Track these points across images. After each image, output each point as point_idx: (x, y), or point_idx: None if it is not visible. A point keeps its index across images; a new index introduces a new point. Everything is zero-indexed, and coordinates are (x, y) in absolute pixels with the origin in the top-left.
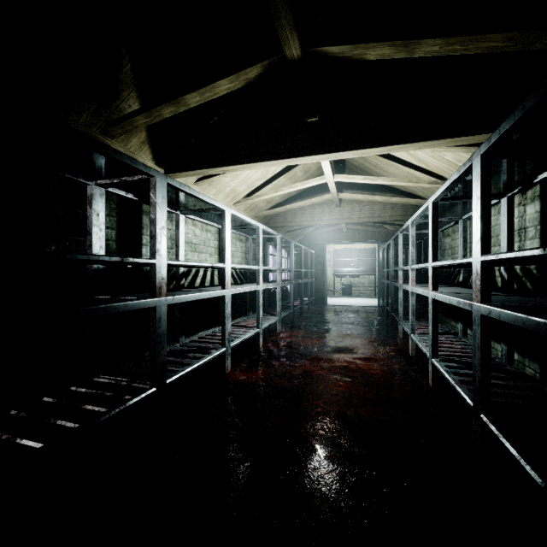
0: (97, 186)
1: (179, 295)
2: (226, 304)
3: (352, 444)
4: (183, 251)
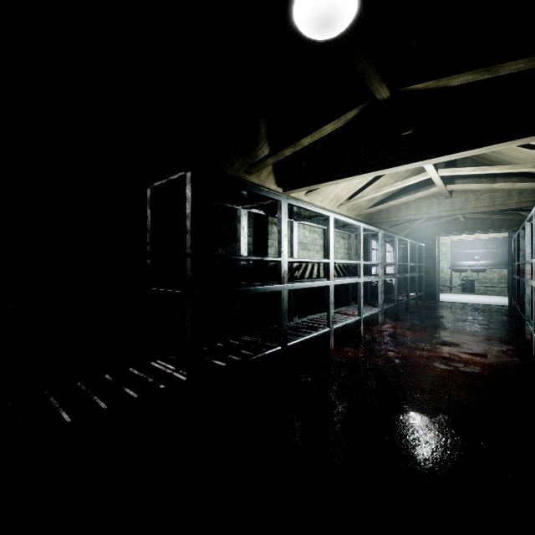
0: (243, 209)
1: (296, 283)
2: (330, 293)
3: (437, 410)
4: (296, 250)
